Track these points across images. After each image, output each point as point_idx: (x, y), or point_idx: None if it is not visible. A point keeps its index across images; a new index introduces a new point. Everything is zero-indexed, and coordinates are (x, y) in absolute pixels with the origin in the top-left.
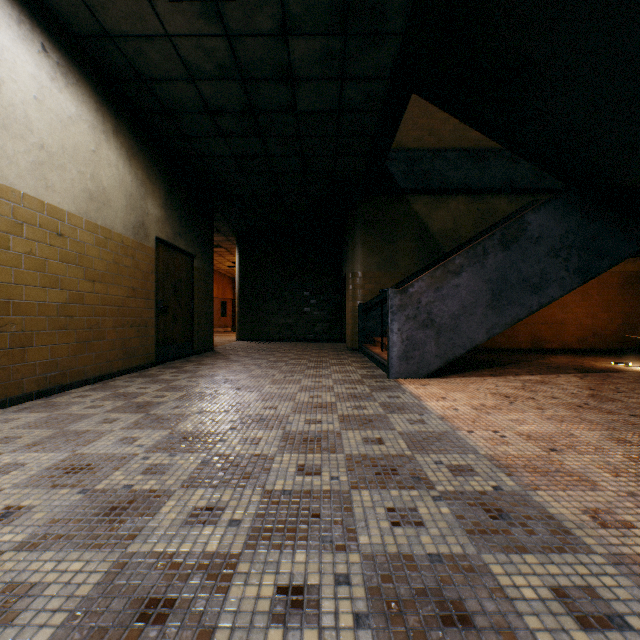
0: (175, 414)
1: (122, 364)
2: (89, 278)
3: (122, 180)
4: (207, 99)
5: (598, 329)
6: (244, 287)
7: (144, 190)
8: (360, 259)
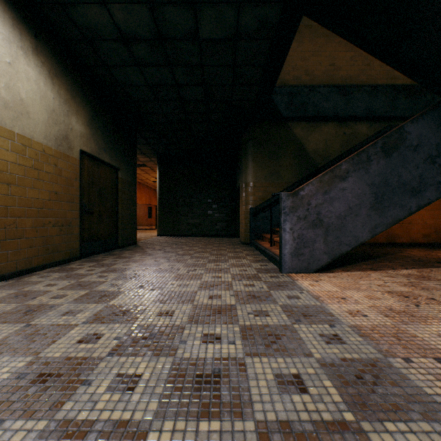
0: (57, 325)
1: (43, 259)
2: (3, 181)
3: (43, 95)
4: (120, 25)
5: (439, 227)
6: (162, 195)
7: (68, 108)
8: (251, 172)
